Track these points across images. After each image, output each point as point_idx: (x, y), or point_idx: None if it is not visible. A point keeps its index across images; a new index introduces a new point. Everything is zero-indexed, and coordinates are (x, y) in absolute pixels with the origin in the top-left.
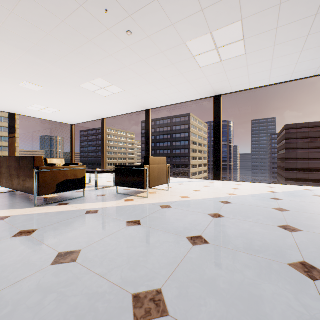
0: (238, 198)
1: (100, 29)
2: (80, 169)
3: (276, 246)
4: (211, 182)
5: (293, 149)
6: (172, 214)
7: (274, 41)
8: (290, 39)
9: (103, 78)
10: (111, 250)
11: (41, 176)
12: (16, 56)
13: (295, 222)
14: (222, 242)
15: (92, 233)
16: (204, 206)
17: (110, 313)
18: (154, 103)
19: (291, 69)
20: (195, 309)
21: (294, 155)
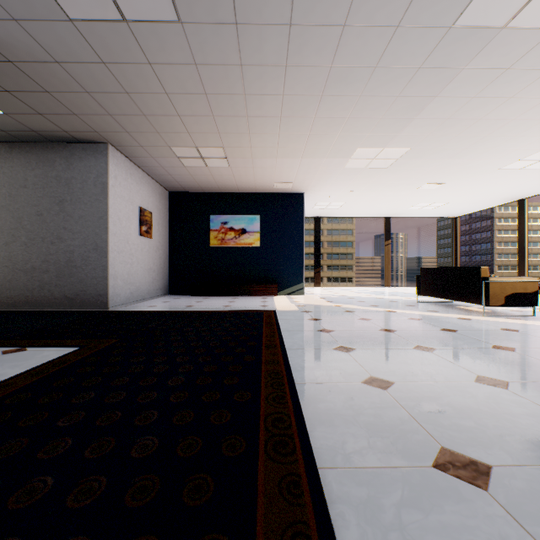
0: None
1: None
2: (530, 282)
3: None
4: None
5: None
6: None
7: None
8: None
9: None
10: None
11: (489, 287)
12: (434, 166)
13: None
14: None
15: None
16: None
17: None
18: None
19: None
20: None
21: None
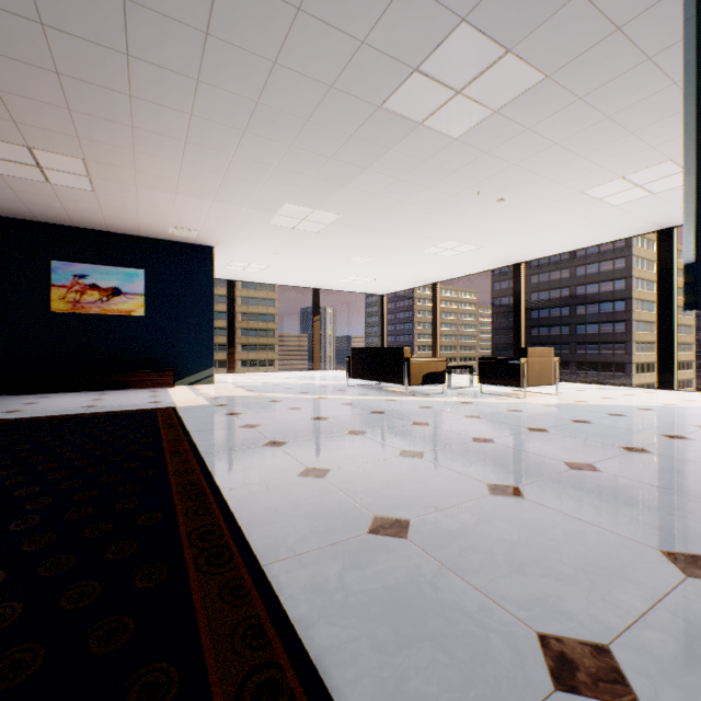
0: (673, 408)
1: (466, 204)
2: (441, 362)
3: (664, 430)
4: (646, 391)
5: None
6: (557, 410)
7: None
8: None
9: (454, 239)
10: (502, 418)
11: (411, 367)
12: (364, 238)
13: None
14: (606, 424)
15: (479, 411)
16: (605, 409)
17: (515, 429)
18: (529, 254)
19: None
20: (566, 433)
21: None
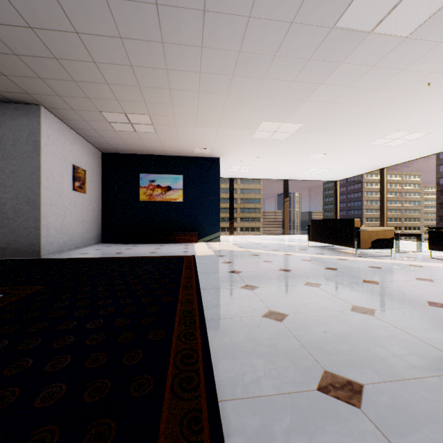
0: None
1: (414, 97)
2: (388, 230)
3: None
4: None
5: None
6: None
7: None
8: None
9: (401, 130)
10: None
11: (360, 234)
12: (320, 139)
13: None
14: None
15: (431, 275)
16: None
17: None
18: None
19: None
20: None
21: None
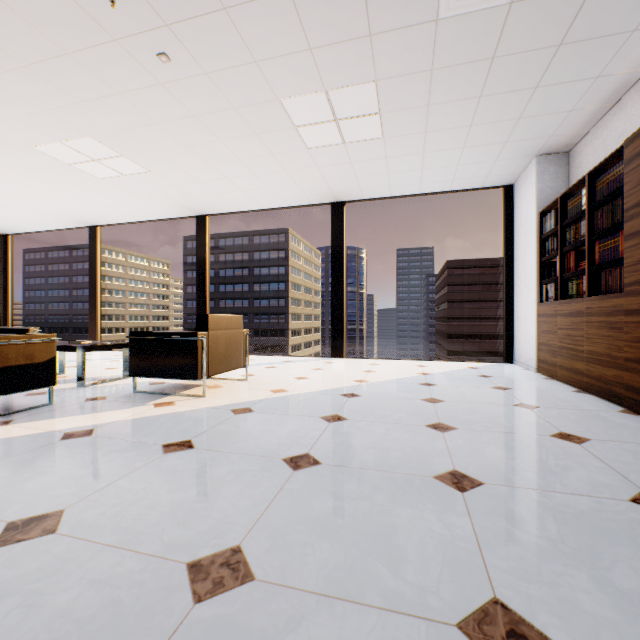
0: (371, 387)
1: (95, 35)
2: (42, 342)
3: (421, 454)
4: (327, 361)
5: (459, 302)
6: (255, 423)
7: (426, 126)
8: (448, 127)
9: (99, 138)
10: (134, 501)
11: None
12: None
13: (450, 418)
14: (343, 459)
15: (85, 475)
16: (314, 404)
17: (146, 600)
18: (216, 203)
19: (450, 173)
20: (297, 562)
21: (460, 313)
